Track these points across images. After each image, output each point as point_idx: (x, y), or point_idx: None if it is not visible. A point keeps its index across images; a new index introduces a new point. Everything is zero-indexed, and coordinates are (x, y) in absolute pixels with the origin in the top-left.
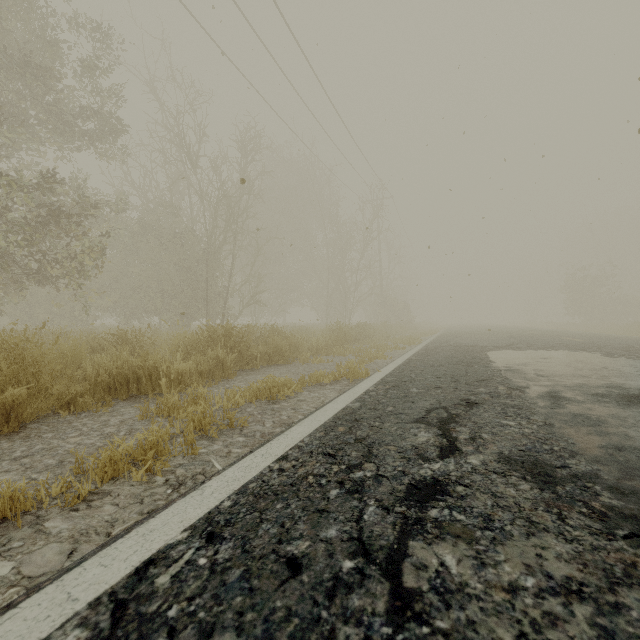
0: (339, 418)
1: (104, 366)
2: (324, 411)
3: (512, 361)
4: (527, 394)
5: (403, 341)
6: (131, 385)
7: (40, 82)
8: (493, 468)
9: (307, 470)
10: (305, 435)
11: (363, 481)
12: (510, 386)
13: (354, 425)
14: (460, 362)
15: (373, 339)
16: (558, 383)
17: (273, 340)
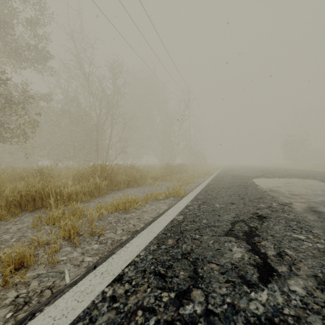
0: (168, 230)
1: (17, 190)
2: (158, 223)
3: (270, 185)
4: (295, 209)
5: (203, 173)
6: (38, 201)
7: (2, 29)
8: (323, 301)
9: (137, 299)
10: (142, 248)
11: (194, 323)
12: (279, 202)
13: (180, 237)
14: (239, 185)
15: (187, 172)
16: (309, 200)
17: (131, 173)
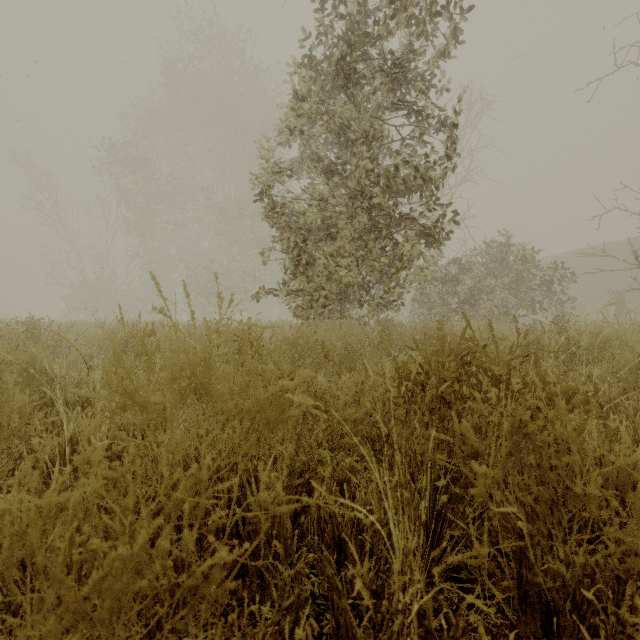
0: None
1: None
2: None
3: None
4: None
5: None
6: None
7: None
8: None
9: None
10: None
11: None
12: None
13: None
14: None
15: None
16: None
17: None
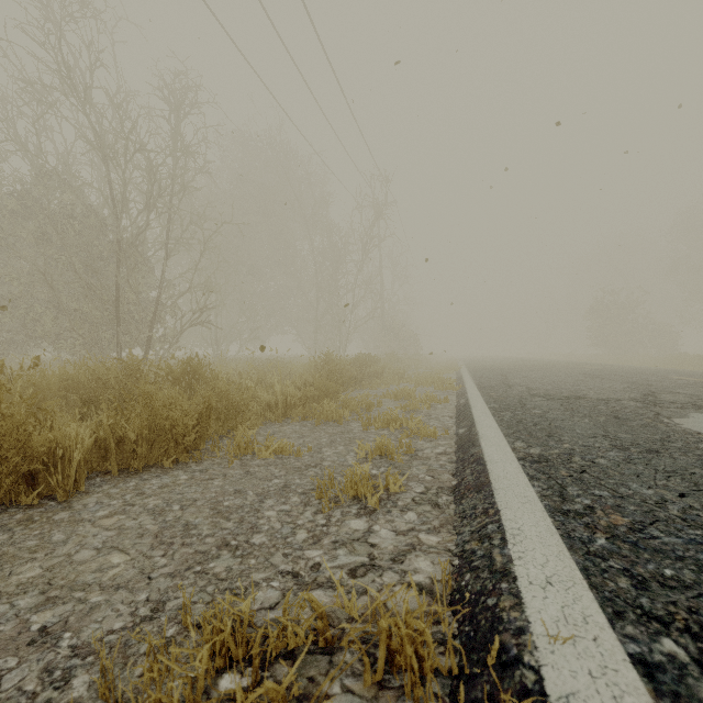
0: None
1: None
2: None
3: None
4: None
5: (430, 383)
6: None
7: None
8: None
9: None
10: None
11: None
12: None
13: None
14: None
15: (382, 379)
16: None
17: (152, 400)
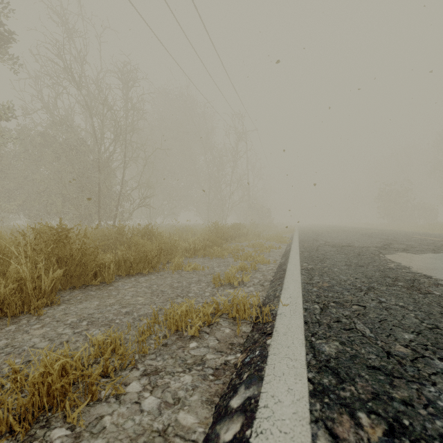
0: None
1: None
2: None
3: None
4: None
5: (273, 239)
6: None
7: None
8: None
9: None
10: None
11: None
12: None
13: None
14: (388, 278)
15: (247, 237)
16: None
17: (137, 244)
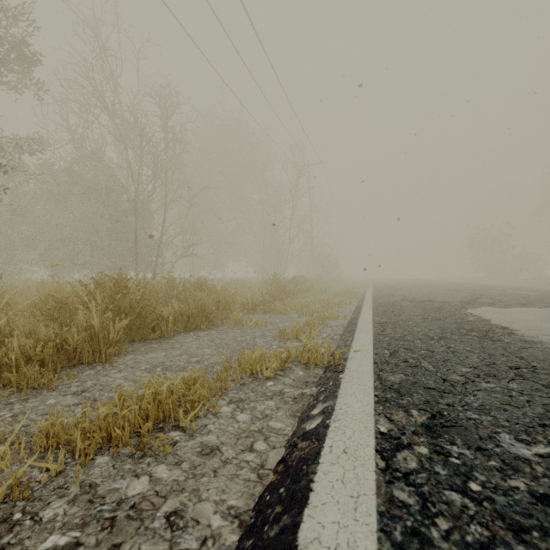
0: None
1: None
2: None
3: (540, 328)
4: None
5: (343, 295)
6: None
7: None
8: None
9: None
10: None
11: None
12: None
13: None
14: (463, 329)
15: (311, 292)
16: None
17: (194, 296)
